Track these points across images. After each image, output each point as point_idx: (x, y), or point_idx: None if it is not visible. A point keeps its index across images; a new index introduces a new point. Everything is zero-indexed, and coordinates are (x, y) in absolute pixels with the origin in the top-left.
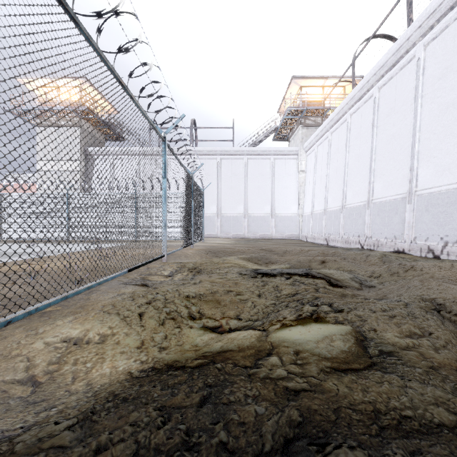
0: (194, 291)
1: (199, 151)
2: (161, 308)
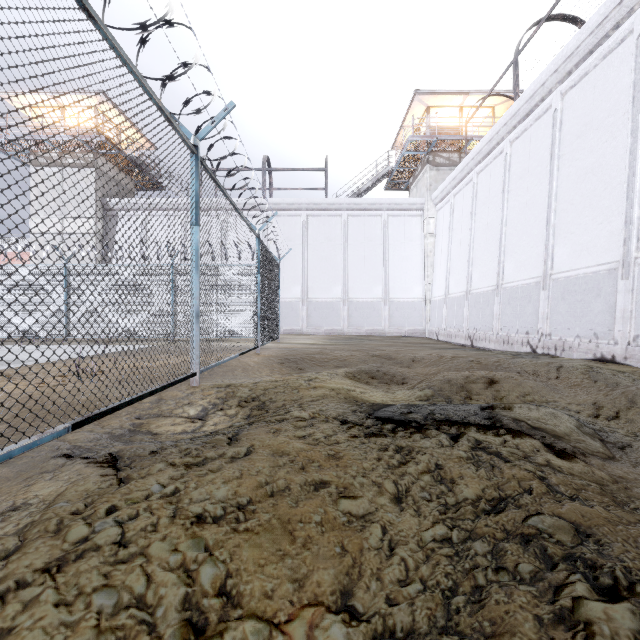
0: (223, 496)
1: (275, 204)
2: (89, 595)
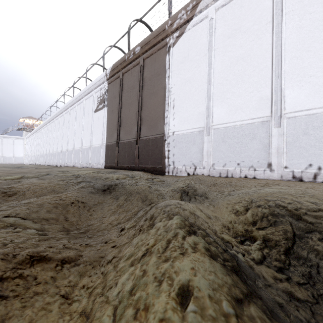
0: None
1: None
2: None
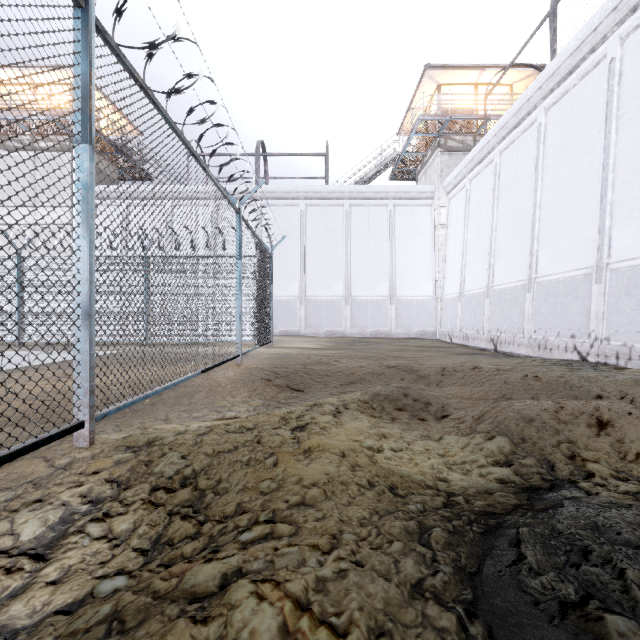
0: None
1: (270, 193)
2: None
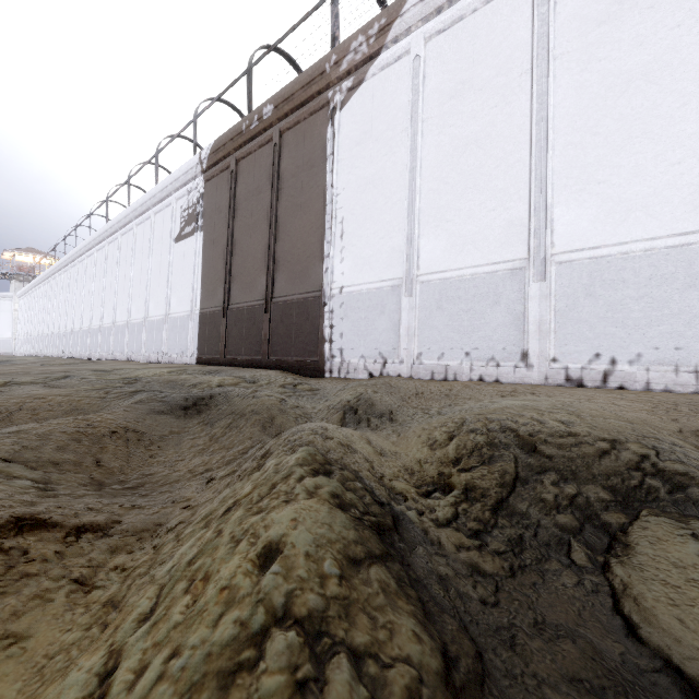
0: None
1: None
2: None
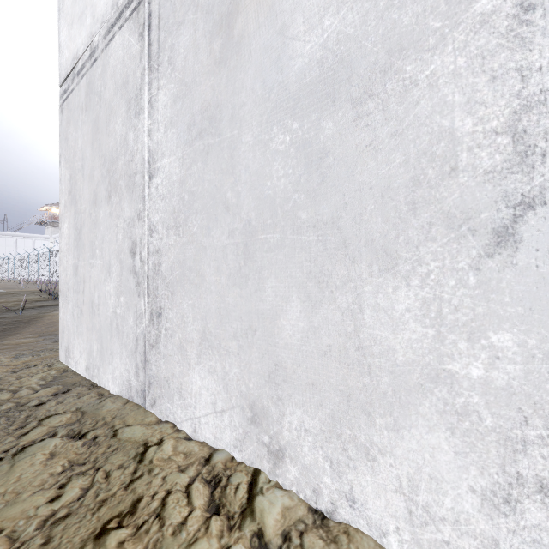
0: None
1: None
2: None
